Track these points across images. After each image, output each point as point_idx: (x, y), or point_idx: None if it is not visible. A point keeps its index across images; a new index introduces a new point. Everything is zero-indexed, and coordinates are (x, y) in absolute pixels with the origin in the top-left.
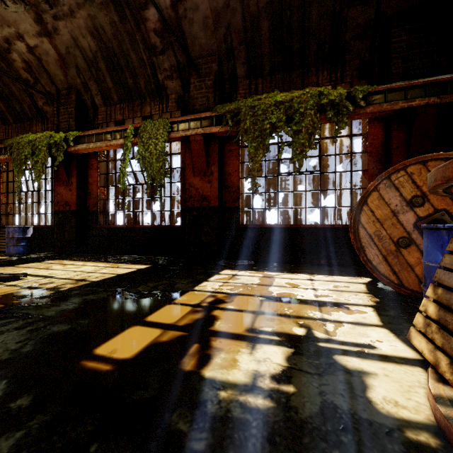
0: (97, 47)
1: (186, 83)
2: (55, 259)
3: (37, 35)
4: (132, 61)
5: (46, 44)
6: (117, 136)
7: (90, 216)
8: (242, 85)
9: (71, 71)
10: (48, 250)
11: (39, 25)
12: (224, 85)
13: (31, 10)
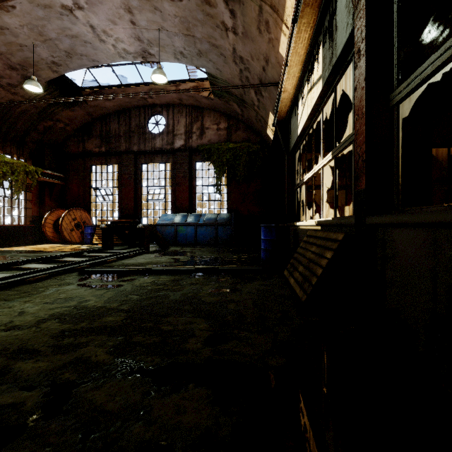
0: None
1: None
2: None
3: None
4: None
5: None
6: None
7: None
8: None
9: None
10: None
11: None
12: None
13: None
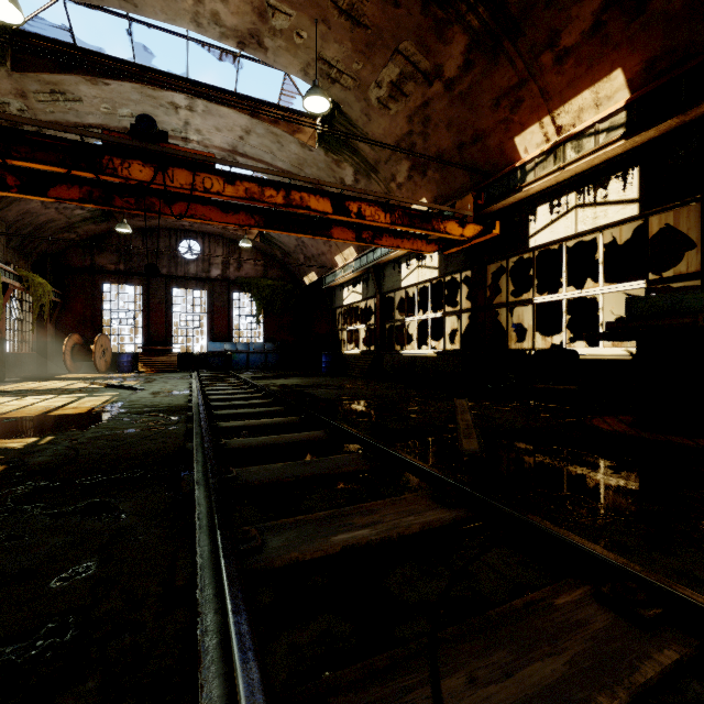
0: None
1: None
2: None
3: None
4: None
5: None
6: None
7: None
8: None
9: None
10: None
11: None
12: None
13: None
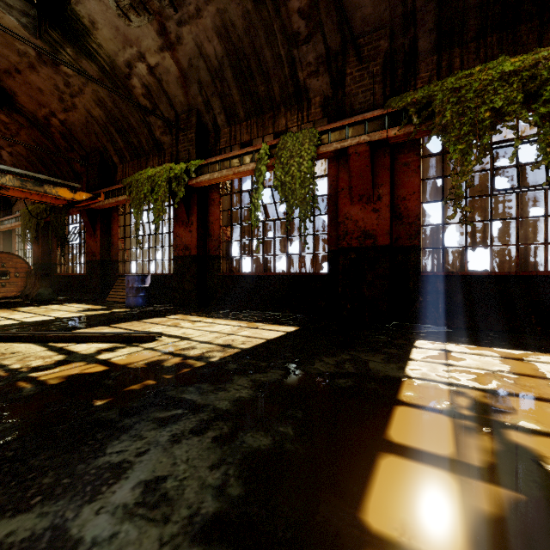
0: (224, 52)
1: (339, 76)
2: (178, 313)
3: (159, 51)
4: (265, 62)
5: (167, 60)
6: (247, 160)
7: (211, 263)
8: (425, 64)
9: (193, 89)
10: (165, 302)
11: (161, 38)
12: (394, 70)
13: (154, 21)
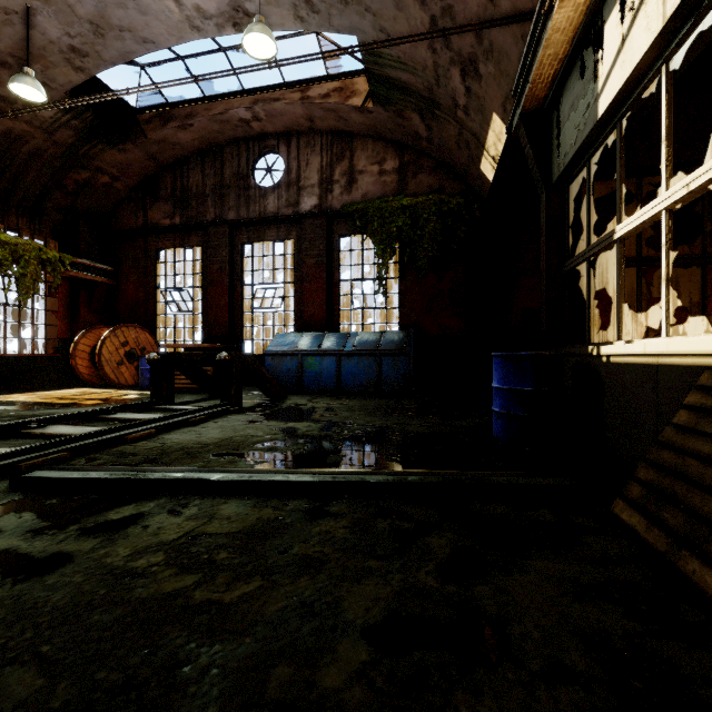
0: None
1: None
2: None
3: None
4: None
5: None
6: None
7: None
8: None
9: None
10: None
11: None
12: None
13: None
